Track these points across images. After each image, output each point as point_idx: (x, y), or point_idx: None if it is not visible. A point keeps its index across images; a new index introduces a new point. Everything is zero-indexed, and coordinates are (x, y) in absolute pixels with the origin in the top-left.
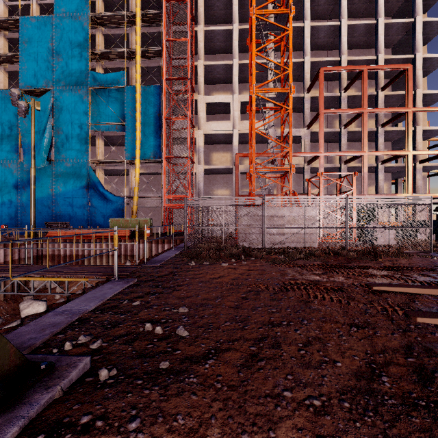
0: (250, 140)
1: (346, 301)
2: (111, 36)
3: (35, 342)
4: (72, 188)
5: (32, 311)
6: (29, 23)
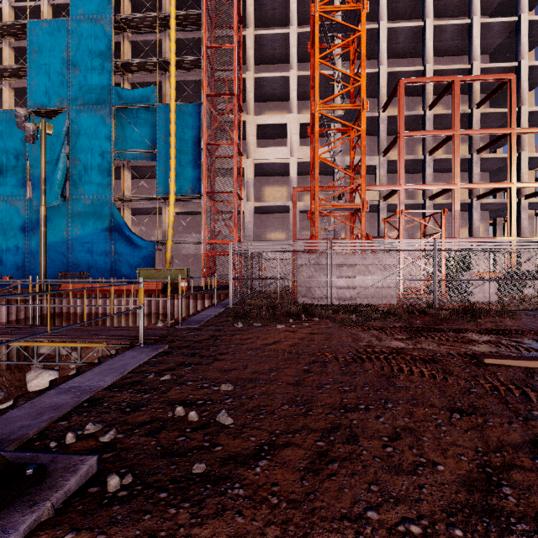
0: (312, 170)
1: (442, 376)
2: (139, 43)
3: (27, 432)
4: (91, 231)
5: (41, 382)
6: (39, 28)
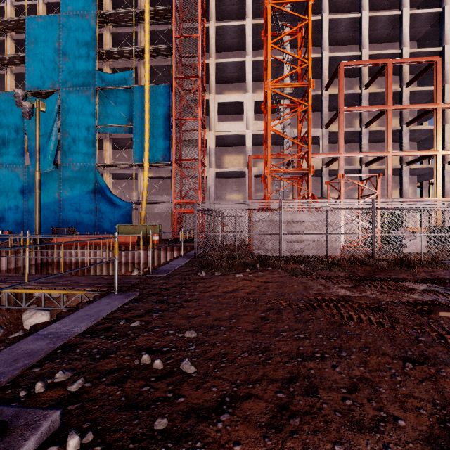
0: (265, 140)
1: (389, 324)
2: (119, 35)
3: None
4: (79, 193)
5: (35, 321)
6: (35, 23)
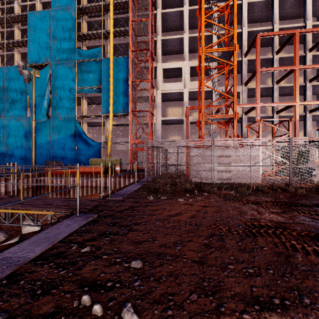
0: (199, 94)
1: None
2: (92, 22)
3: None
4: (64, 136)
5: (30, 229)
6: (34, 16)
